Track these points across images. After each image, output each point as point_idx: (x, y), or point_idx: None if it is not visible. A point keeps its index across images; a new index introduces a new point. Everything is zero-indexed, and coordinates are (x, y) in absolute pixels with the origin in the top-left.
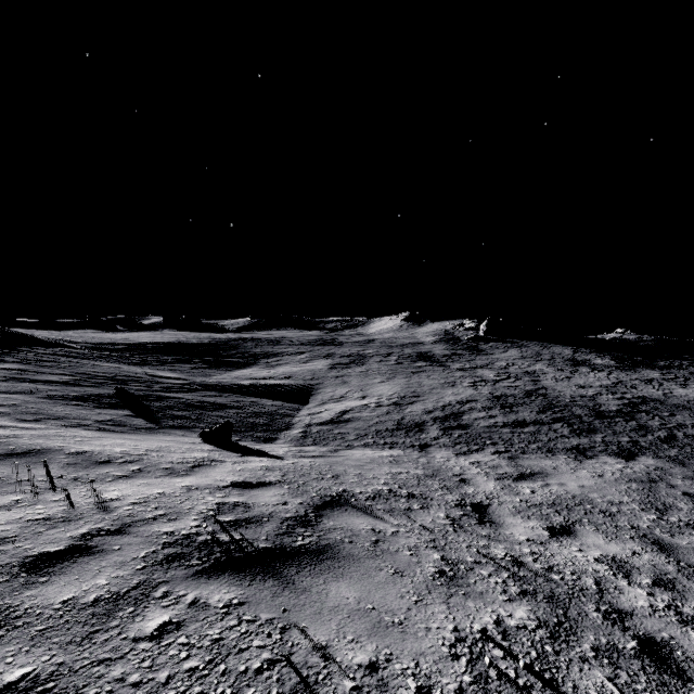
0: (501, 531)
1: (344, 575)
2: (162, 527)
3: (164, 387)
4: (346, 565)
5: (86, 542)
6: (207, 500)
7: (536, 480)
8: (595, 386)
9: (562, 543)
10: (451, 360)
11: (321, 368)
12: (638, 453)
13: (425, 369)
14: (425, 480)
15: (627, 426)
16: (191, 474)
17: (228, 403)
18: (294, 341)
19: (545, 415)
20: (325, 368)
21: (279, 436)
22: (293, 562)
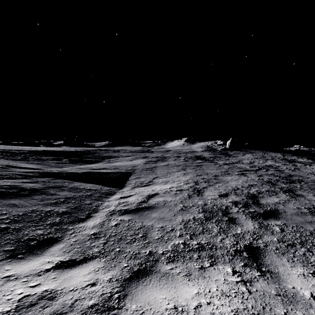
0: None
1: None
2: None
3: None
4: None
5: None
6: None
7: None
8: None
9: None
10: (216, 159)
11: (139, 163)
12: None
13: (203, 163)
14: None
15: None
16: None
17: (43, 189)
18: (127, 150)
19: None
20: (142, 163)
21: (65, 233)
22: None
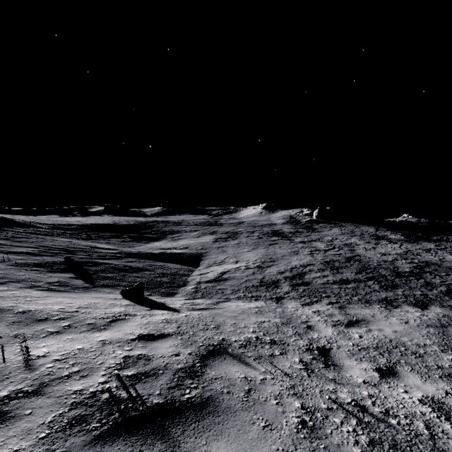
0: (343, 374)
1: (223, 432)
2: (73, 385)
3: (100, 255)
4: (224, 420)
5: (2, 407)
6: (116, 354)
7: (361, 327)
8: (393, 254)
9: (390, 385)
10: (295, 236)
11: (208, 241)
12: (428, 303)
13: (278, 242)
14: (282, 328)
15: (418, 283)
16: (108, 328)
17: (143, 267)
18: (190, 222)
19: (361, 275)
20: (211, 241)
21: (178, 291)
22: (180, 419)
